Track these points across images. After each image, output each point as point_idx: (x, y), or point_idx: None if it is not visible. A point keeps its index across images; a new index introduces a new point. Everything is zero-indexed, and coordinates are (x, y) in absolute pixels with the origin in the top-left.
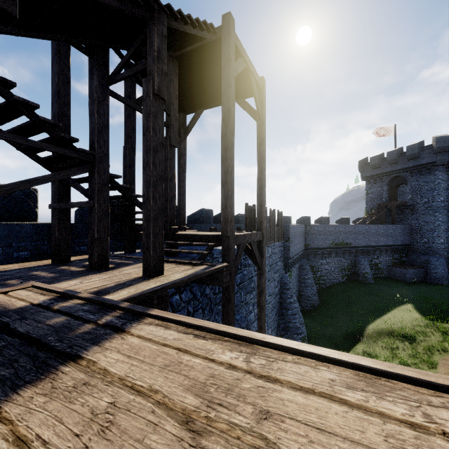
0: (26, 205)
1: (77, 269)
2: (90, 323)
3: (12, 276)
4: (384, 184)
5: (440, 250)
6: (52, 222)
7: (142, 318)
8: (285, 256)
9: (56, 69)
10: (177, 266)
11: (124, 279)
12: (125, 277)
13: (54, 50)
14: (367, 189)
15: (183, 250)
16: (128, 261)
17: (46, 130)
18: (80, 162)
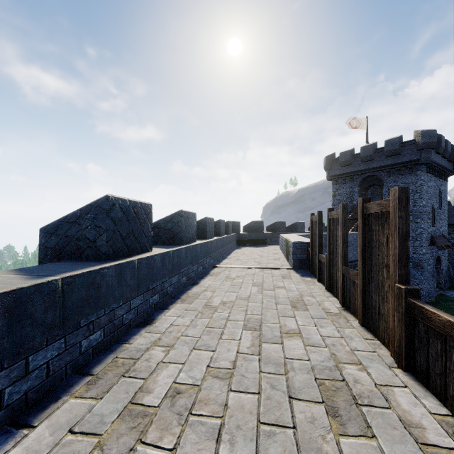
0: None
1: None
2: None
3: None
4: (355, 184)
5: (422, 261)
6: None
7: None
8: None
9: None
10: None
11: None
12: None
13: None
14: (334, 190)
15: None
16: None
17: None
18: None
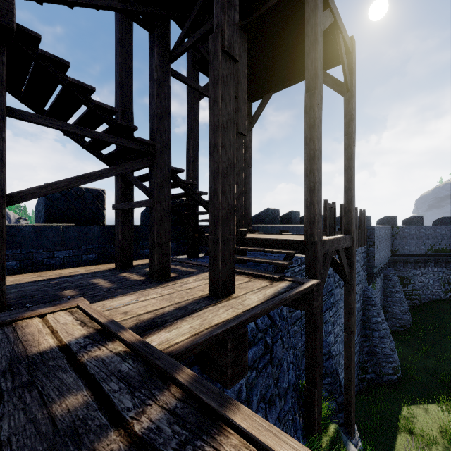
0: (94, 207)
1: (137, 277)
2: (120, 429)
3: (72, 284)
4: None
5: None
6: (116, 224)
7: (216, 427)
8: (369, 264)
9: (119, 59)
10: (249, 281)
11: (186, 299)
12: (187, 295)
13: (117, 40)
14: None
15: (254, 258)
16: (191, 269)
17: (103, 118)
18: (140, 155)
